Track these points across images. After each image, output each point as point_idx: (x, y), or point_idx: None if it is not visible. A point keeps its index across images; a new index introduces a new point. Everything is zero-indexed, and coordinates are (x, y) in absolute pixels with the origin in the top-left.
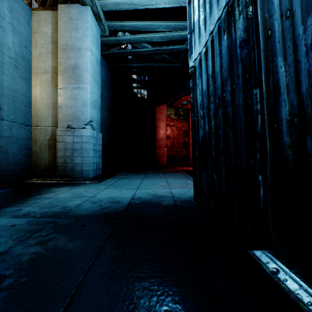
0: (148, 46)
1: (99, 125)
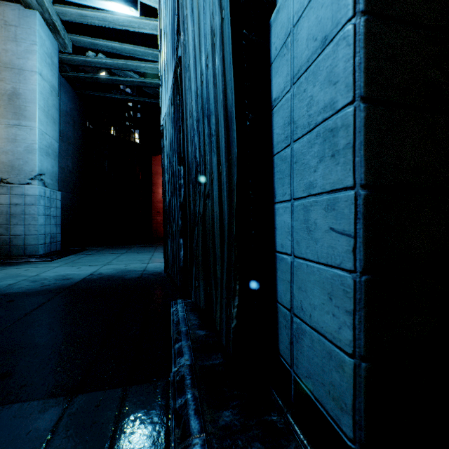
0: (135, 75)
1: (56, 179)
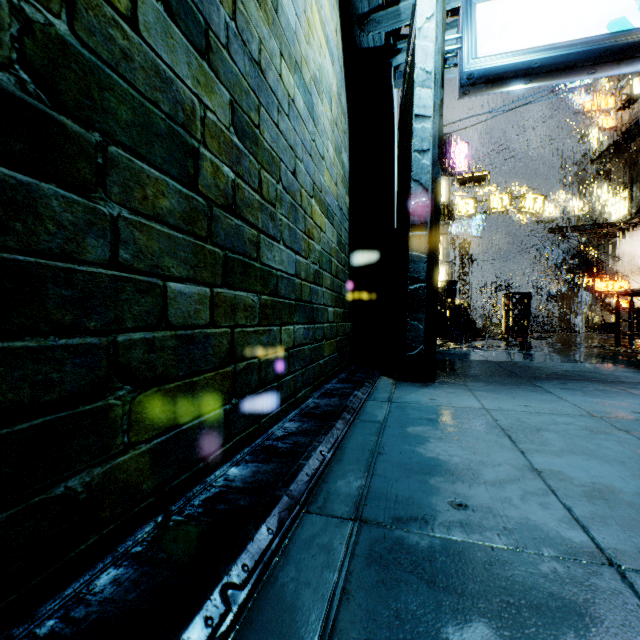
0: None
1: None
